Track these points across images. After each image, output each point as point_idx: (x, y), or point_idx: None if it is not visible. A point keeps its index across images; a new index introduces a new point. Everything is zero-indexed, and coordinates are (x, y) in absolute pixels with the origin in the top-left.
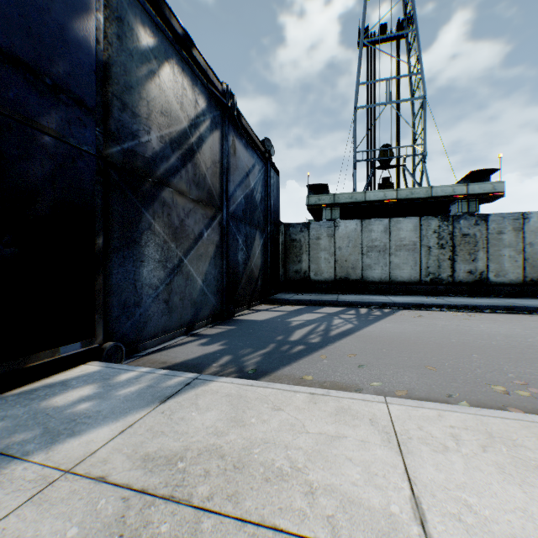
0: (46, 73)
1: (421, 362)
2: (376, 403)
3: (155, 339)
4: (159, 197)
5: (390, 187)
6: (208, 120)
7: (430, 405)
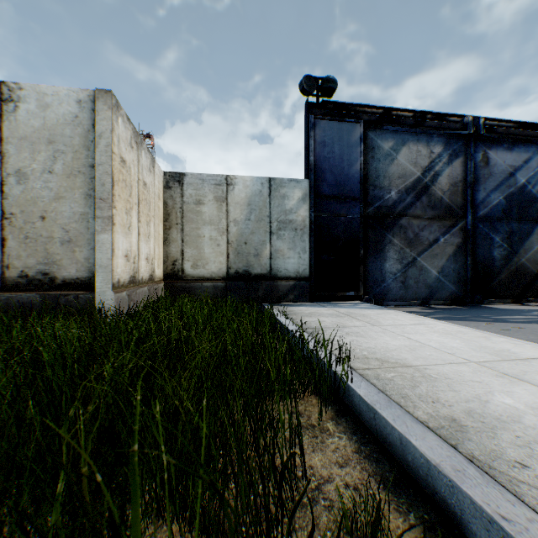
0: (342, 195)
1: None
2: (438, 322)
3: (394, 301)
4: (397, 224)
5: None
6: (444, 157)
7: (463, 327)
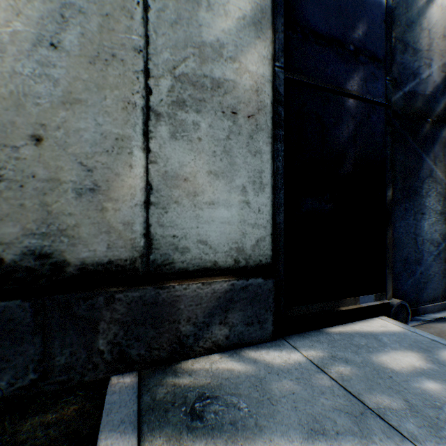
0: (349, 42)
1: None
2: None
3: (434, 303)
4: (438, 138)
5: None
6: None
7: None
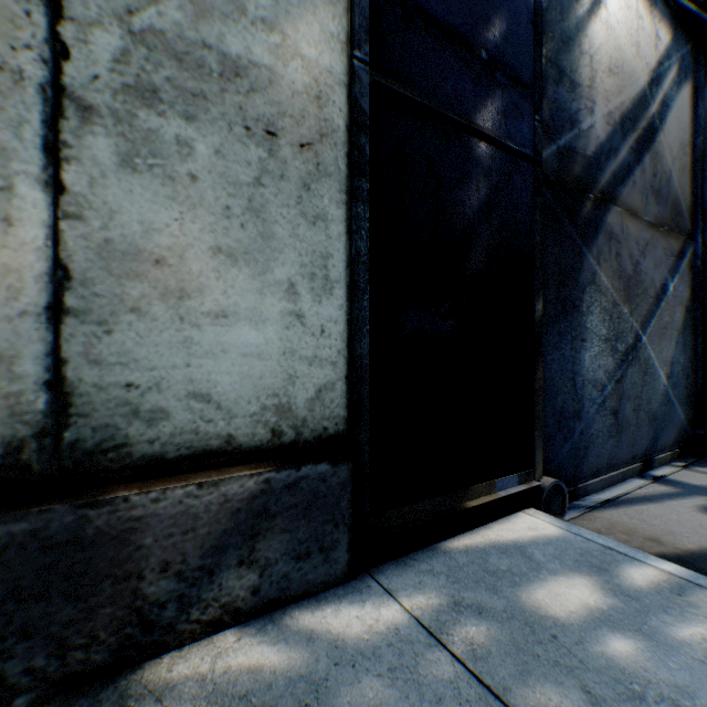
0: (481, 44)
1: None
2: None
3: (598, 478)
4: (602, 226)
5: None
6: (671, 67)
7: None
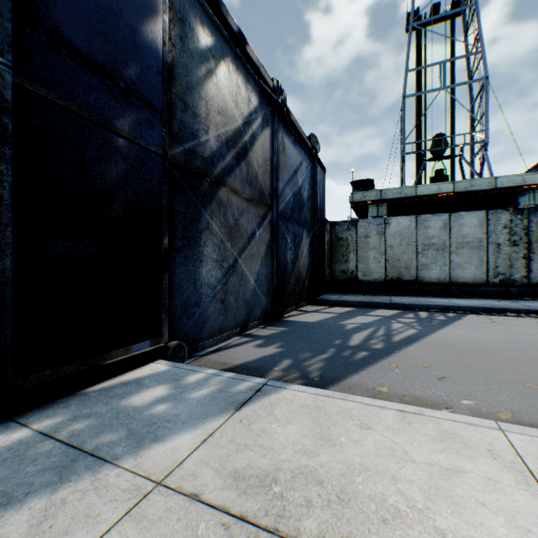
0: (120, 77)
1: (516, 378)
2: (487, 429)
3: (213, 339)
4: (216, 197)
5: (444, 179)
6: (259, 118)
7: None
